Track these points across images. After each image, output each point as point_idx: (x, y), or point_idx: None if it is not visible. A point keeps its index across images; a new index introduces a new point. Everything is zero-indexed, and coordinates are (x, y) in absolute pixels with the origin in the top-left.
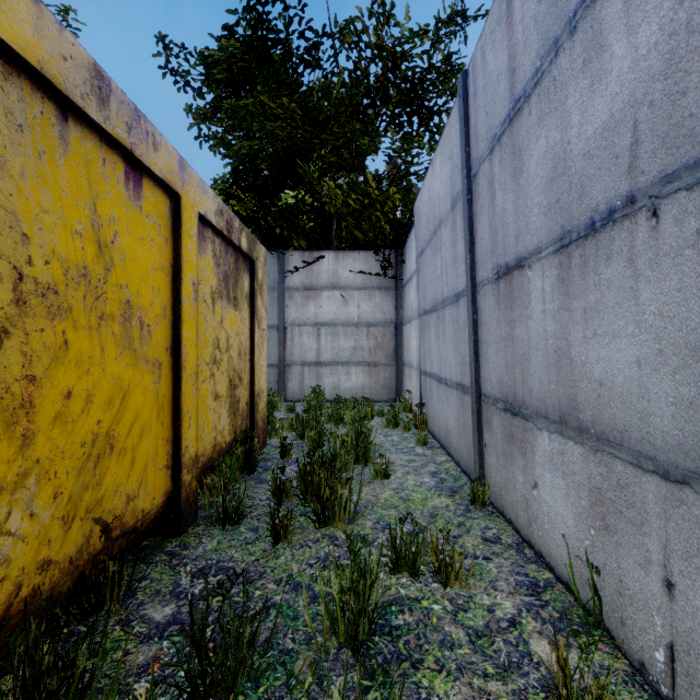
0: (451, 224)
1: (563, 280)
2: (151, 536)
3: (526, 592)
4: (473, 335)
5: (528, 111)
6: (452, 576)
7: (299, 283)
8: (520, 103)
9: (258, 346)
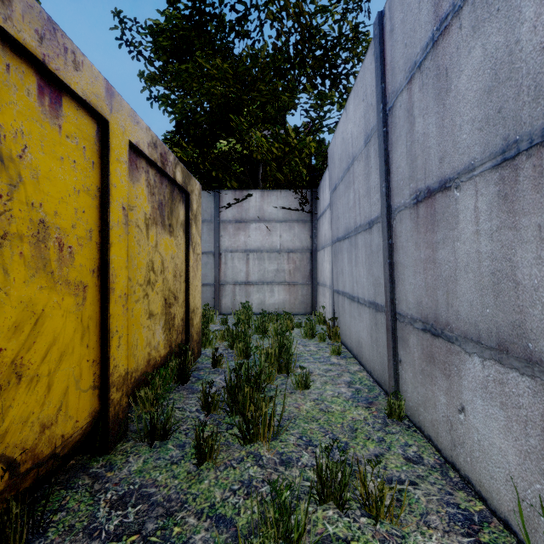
0: (364, 159)
1: (506, 196)
2: (79, 454)
3: (462, 530)
4: (388, 258)
5: (458, 24)
6: (381, 511)
7: (231, 217)
8: (447, 20)
9: (193, 268)
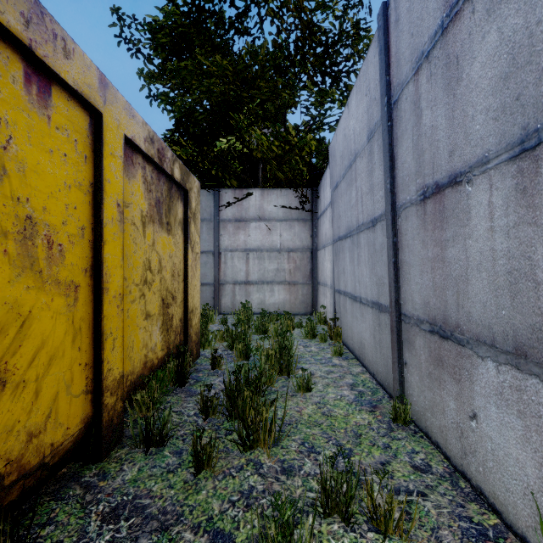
0: (367, 155)
1: (525, 189)
2: (72, 461)
3: None
4: (393, 257)
5: (471, 9)
6: (390, 525)
7: (231, 216)
8: (458, 5)
9: (192, 267)
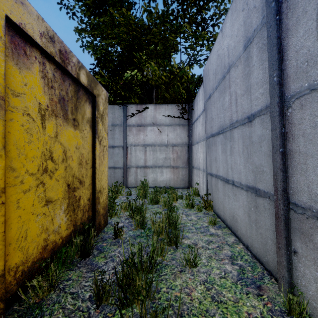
0: (243, 62)
1: None
2: None
3: None
4: (281, 147)
5: None
6: None
7: (134, 122)
8: None
9: (99, 157)
